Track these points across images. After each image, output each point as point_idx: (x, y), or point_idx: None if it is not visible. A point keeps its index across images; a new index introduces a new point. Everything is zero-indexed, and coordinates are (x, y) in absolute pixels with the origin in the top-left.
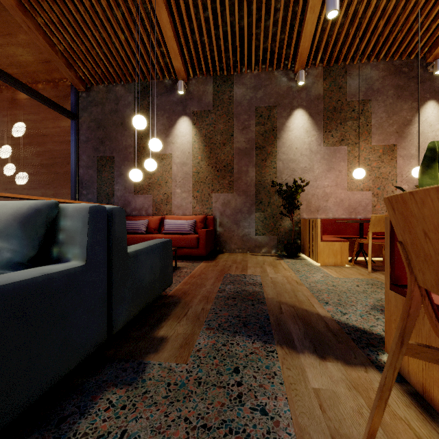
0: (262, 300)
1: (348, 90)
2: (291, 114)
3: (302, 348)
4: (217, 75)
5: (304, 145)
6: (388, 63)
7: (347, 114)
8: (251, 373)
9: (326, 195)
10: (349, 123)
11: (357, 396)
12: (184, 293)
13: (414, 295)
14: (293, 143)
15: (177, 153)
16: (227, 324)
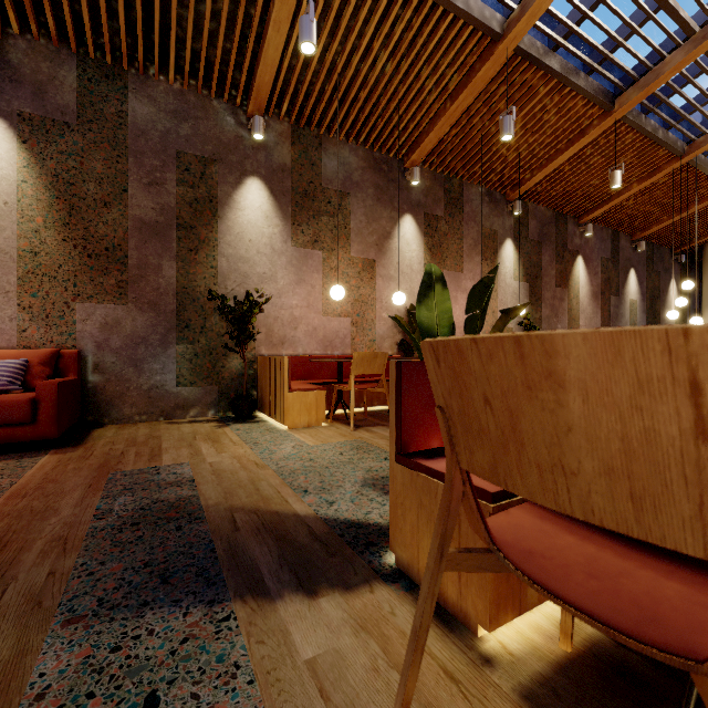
0: (197, 513)
1: (324, 172)
2: (242, 181)
3: (280, 587)
4: (87, 55)
5: (263, 238)
6: (368, 152)
7: (322, 206)
8: (187, 691)
9: (295, 320)
10: (324, 219)
11: (368, 641)
12: None
13: (456, 483)
14: (246, 231)
15: None
16: (121, 591)
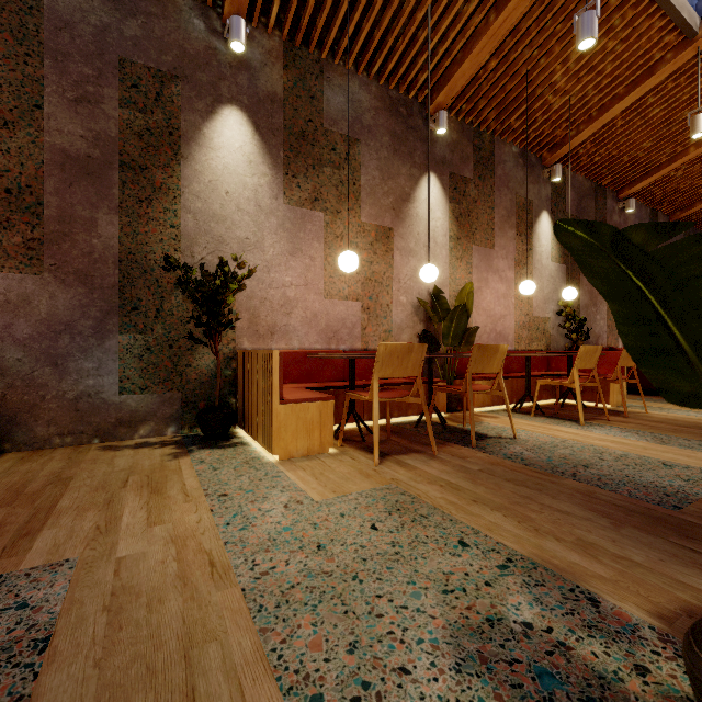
0: None
1: (326, 109)
2: (215, 110)
3: None
4: None
5: (245, 191)
6: (383, 89)
7: (324, 153)
8: None
9: (289, 303)
10: (327, 171)
11: None
12: None
13: None
14: (221, 180)
15: None
16: None
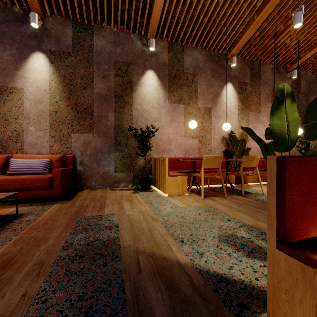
0: (117, 252)
1: (184, 64)
2: (144, 72)
3: None
4: (77, 20)
5: (154, 100)
6: (207, 52)
7: (183, 81)
8: None
9: (170, 140)
10: (185, 88)
11: None
12: (5, 264)
13: None
14: (146, 97)
15: (30, 88)
16: None
